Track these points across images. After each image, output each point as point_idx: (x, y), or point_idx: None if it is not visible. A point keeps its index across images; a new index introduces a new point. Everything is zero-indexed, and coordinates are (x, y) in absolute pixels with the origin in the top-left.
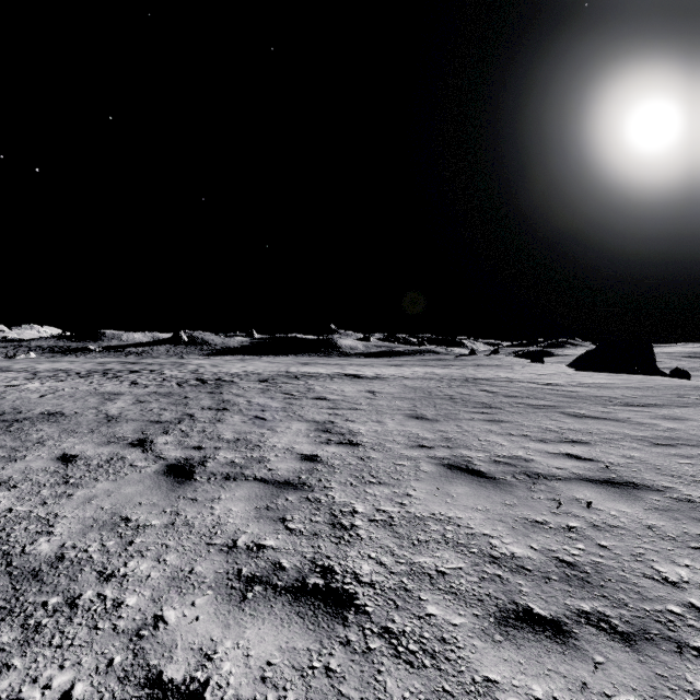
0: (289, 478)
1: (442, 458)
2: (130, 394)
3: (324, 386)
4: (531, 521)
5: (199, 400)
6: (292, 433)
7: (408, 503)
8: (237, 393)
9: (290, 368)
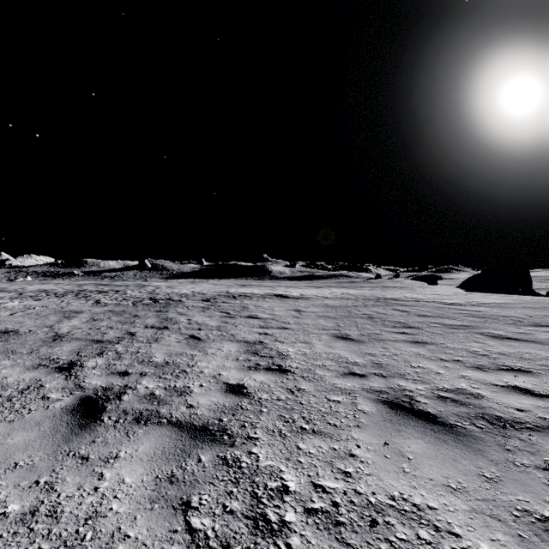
0: (208, 421)
1: (379, 392)
2: (89, 312)
3: (256, 305)
4: (538, 518)
5: (145, 319)
6: (222, 356)
7: (354, 472)
8: (181, 311)
9: (230, 289)
